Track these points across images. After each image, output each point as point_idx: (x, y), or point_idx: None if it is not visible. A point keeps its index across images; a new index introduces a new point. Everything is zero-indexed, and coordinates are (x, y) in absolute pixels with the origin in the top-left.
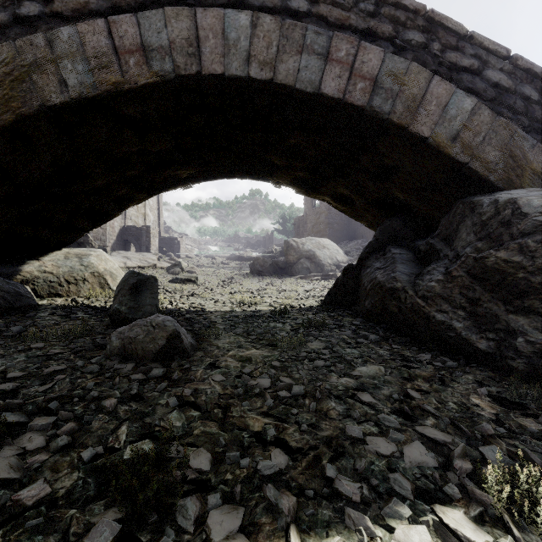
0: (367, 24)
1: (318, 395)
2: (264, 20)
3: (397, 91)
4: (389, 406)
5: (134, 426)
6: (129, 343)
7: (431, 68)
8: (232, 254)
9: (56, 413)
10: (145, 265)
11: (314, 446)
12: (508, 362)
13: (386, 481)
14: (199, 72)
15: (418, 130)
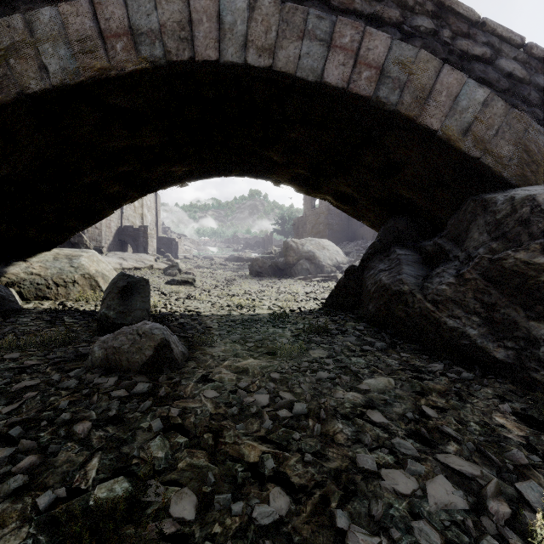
0: (373, 9)
1: (323, 415)
2: (262, 3)
3: (405, 80)
4: (404, 427)
5: (108, 458)
6: (112, 353)
7: (441, 56)
8: (231, 255)
9: (17, 442)
10: (141, 266)
11: (320, 483)
12: (530, 374)
13: (409, 532)
14: (192, 58)
15: (427, 123)
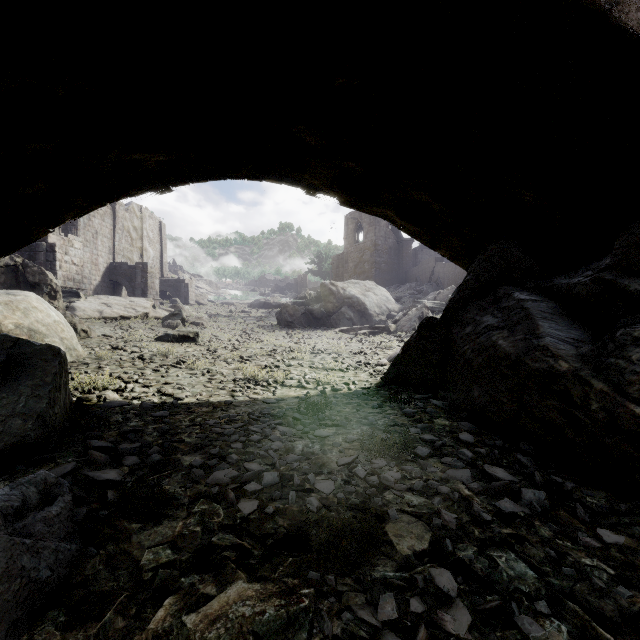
0: None
1: None
2: None
3: None
4: None
5: None
6: None
7: None
8: (256, 300)
9: None
10: (131, 315)
11: None
12: None
13: None
14: None
15: (631, 20)
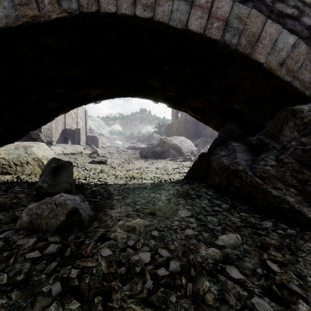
0: None
1: (193, 273)
2: None
3: (242, 29)
4: (257, 283)
5: None
6: (35, 218)
7: (265, 14)
8: (129, 146)
9: None
10: (75, 152)
11: None
12: None
13: None
14: (98, 10)
15: (257, 58)
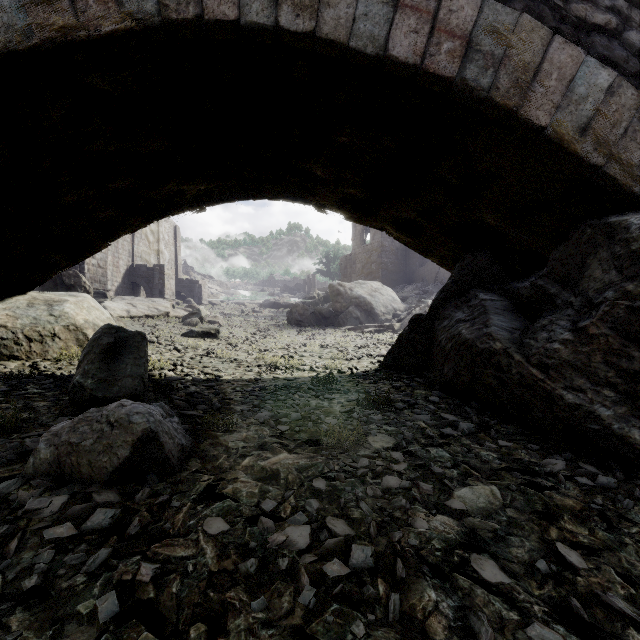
0: None
1: (401, 571)
2: None
3: (501, 56)
4: (539, 593)
5: None
6: (67, 453)
7: (549, 24)
8: (266, 300)
9: None
10: (154, 314)
11: None
12: None
13: None
14: (199, 16)
15: (532, 116)
